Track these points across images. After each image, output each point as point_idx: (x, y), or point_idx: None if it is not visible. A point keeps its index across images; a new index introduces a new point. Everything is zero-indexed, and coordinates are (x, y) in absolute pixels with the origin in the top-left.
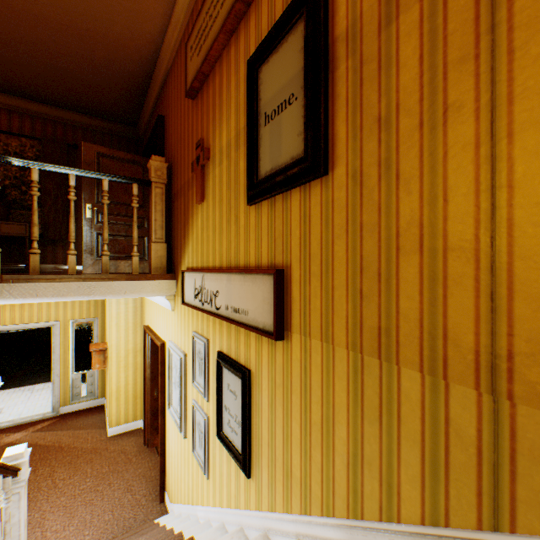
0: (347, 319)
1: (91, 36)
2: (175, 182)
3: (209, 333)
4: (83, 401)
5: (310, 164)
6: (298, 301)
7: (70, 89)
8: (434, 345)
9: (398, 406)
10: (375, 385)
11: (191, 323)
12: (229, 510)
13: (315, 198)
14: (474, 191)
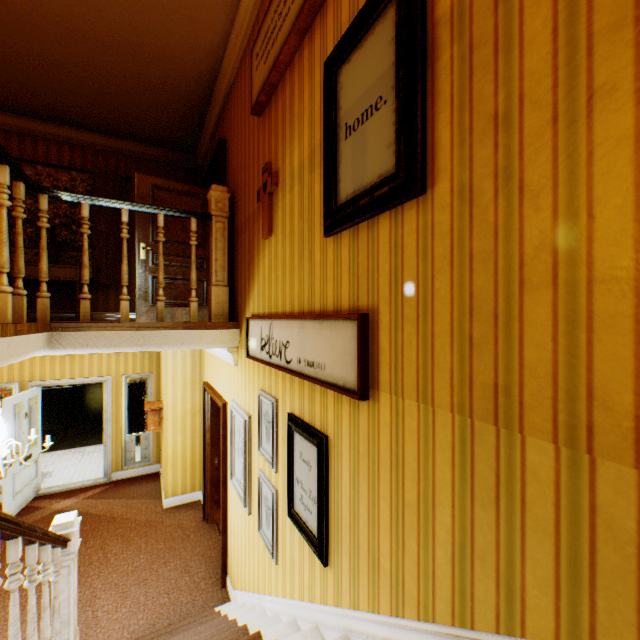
0: (451, 374)
1: (145, 52)
2: (239, 215)
3: (278, 392)
4: (137, 466)
5: (404, 181)
6: (387, 352)
7: (123, 114)
8: (573, 408)
9: (522, 486)
10: (489, 458)
11: (257, 380)
12: (301, 603)
13: (409, 224)
14: (633, 201)
